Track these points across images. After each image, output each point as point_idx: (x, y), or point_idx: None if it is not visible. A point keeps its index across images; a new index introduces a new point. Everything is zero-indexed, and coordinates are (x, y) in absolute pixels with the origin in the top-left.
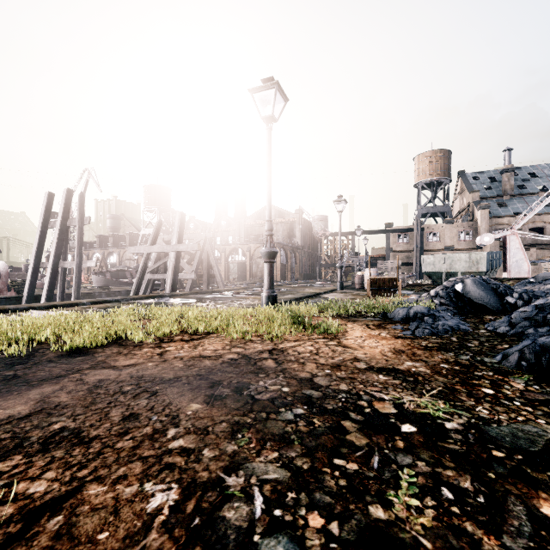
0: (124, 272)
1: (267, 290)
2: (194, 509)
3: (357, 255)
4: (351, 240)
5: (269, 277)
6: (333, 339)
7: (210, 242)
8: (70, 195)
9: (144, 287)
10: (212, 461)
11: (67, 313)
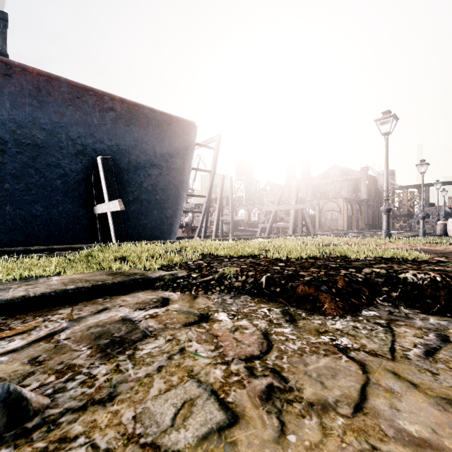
0: (239, 223)
1: (386, 230)
2: (442, 256)
3: (432, 206)
4: (424, 191)
5: (387, 223)
6: (449, 248)
7: (303, 201)
8: (223, 178)
9: (259, 232)
10: (437, 255)
11: (271, 240)
